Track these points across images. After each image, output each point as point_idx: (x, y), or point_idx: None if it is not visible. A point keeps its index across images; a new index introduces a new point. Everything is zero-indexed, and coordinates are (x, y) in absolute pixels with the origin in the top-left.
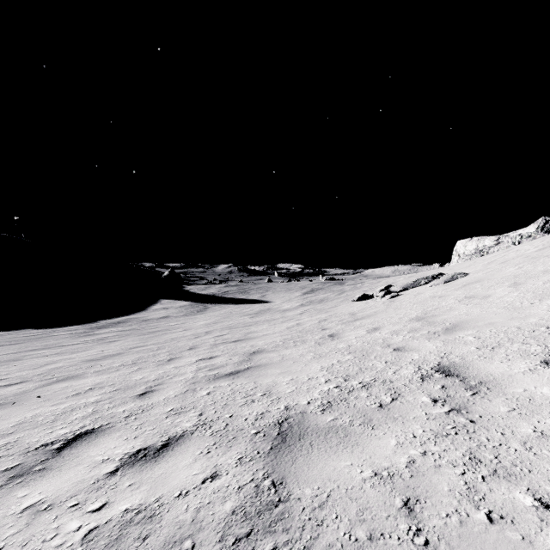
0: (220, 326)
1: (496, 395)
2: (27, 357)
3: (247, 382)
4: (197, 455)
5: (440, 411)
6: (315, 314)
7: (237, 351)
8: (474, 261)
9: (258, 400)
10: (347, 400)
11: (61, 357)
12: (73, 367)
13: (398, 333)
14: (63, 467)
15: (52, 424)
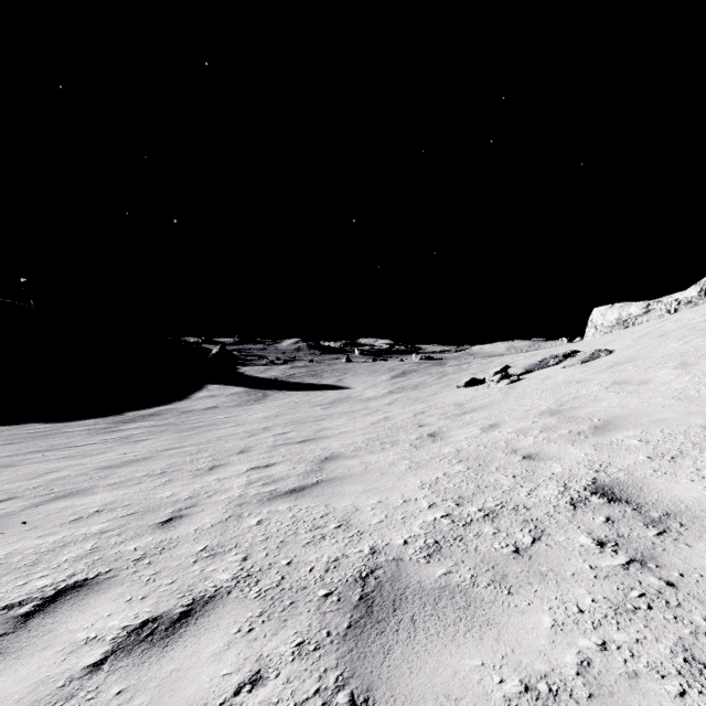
0: (283, 420)
1: (697, 537)
2: (24, 461)
3: (315, 505)
4: (232, 634)
5: (613, 562)
6: (409, 405)
7: (304, 455)
8: (619, 335)
9: (330, 535)
10: (464, 538)
11: (69, 463)
12: (81, 477)
13: (526, 433)
14: (23, 652)
15: (30, 570)
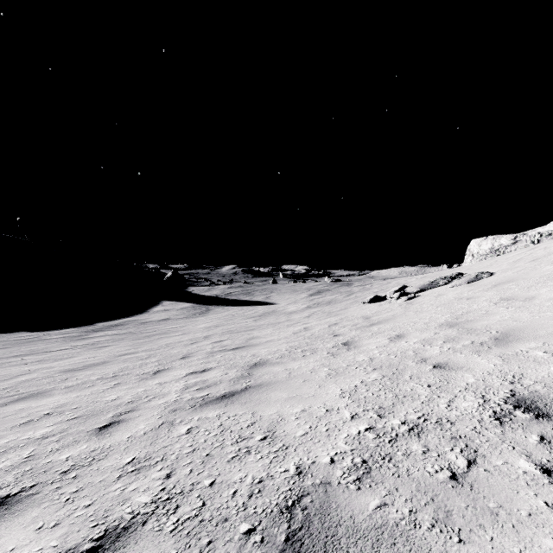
0: (221, 329)
1: None
2: (5, 364)
3: (242, 413)
4: None
5: None
6: (324, 318)
7: (236, 361)
8: (495, 260)
9: (255, 448)
10: (393, 458)
11: (40, 366)
12: (46, 379)
13: (431, 343)
14: None
15: None
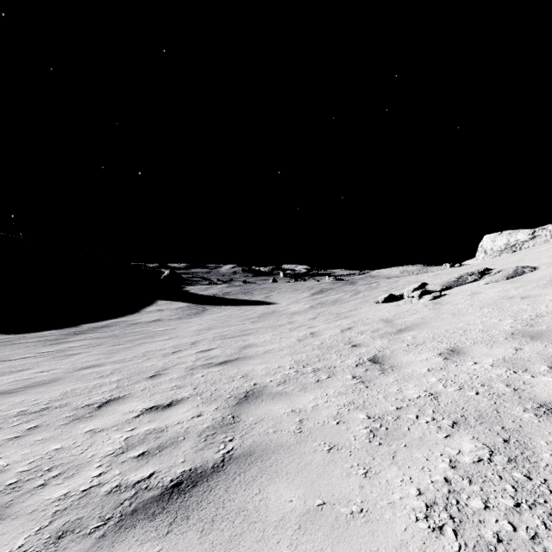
0: (213, 333)
1: None
2: None
3: None
4: None
5: None
6: (333, 320)
7: (219, 387)
8: (523, 255)
9: None
10: None
11: None
12: None
13: (527, 369)
14: None
15: None
